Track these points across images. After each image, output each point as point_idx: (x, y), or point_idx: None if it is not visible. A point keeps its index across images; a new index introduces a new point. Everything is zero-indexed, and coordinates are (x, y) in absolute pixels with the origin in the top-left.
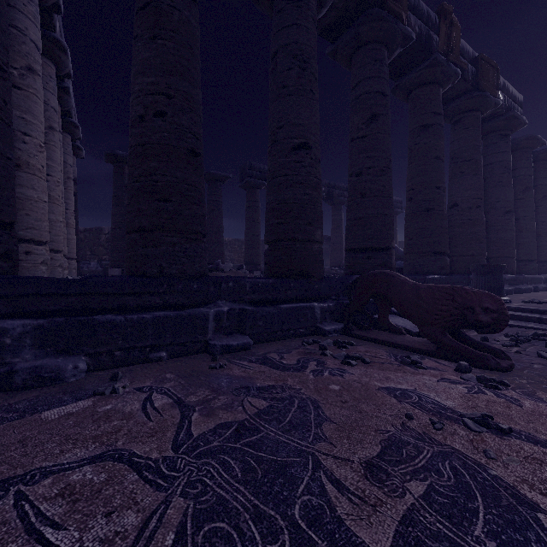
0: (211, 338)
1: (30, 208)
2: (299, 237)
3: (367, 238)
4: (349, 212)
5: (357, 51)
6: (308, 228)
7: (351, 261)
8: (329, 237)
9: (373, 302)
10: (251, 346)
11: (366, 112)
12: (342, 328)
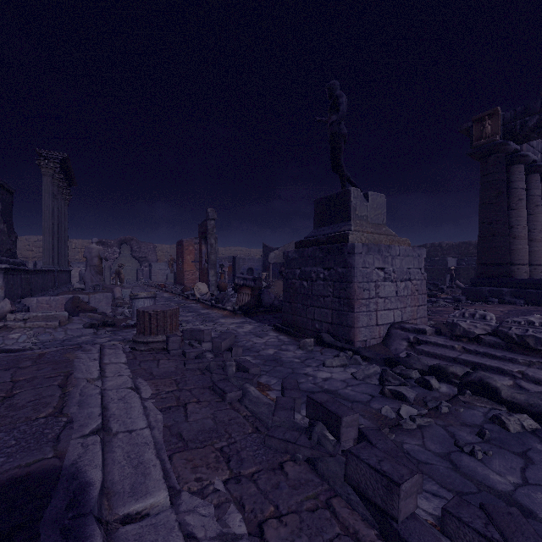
0: None
1: (519, 252)
2: None
3: None
4: None
5: None
6: None
7: None
8: None
9: None
10: None
11: None
12: None
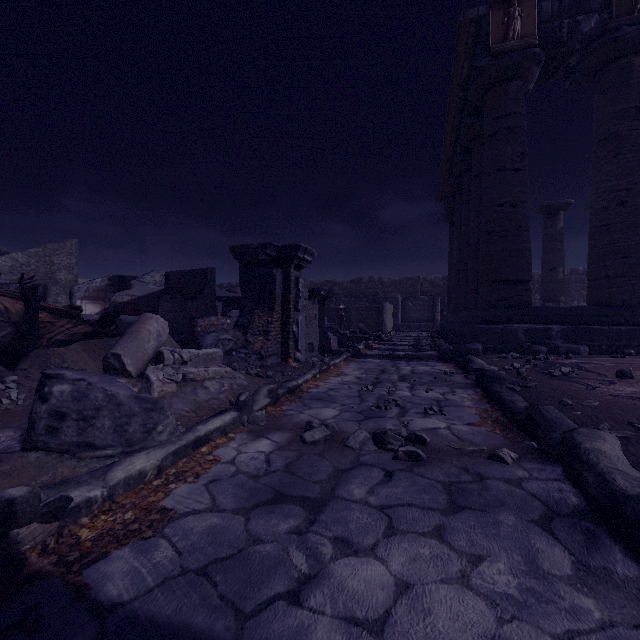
0: None
1: None
2: None
3: None
4: None
5: None
6: None
7: None
8: None
9: None
10: None
11: None
12: None
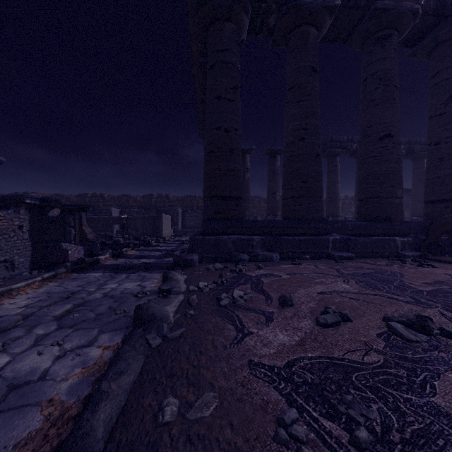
0: (330, 252)
1: None
2: (384, 195)
3: (445, 192)
4: (427, 173)
5: (435, 49)
6: (391, 189)
7: (429, 210)
8: (409, 189)
9: (449, 240)
10: (354, 258)
11: (444, 95)
12: (419, 255)
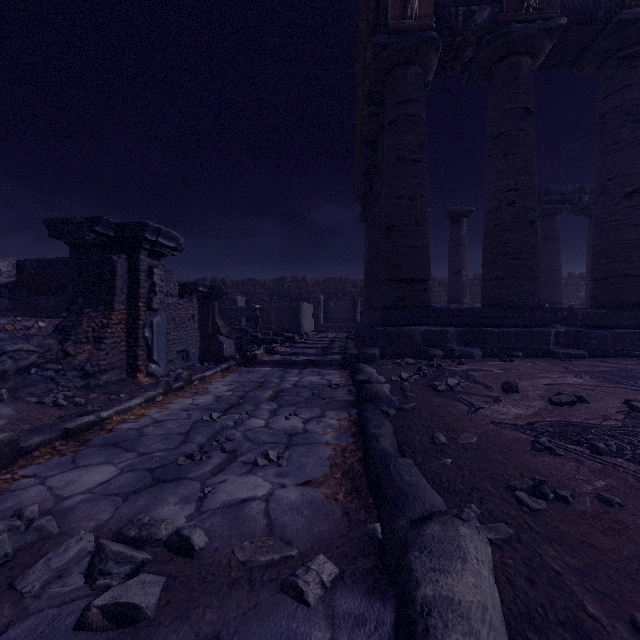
0: (551, 348)
1: None
2: (633, 273)
3: None
4: None
5: None
6: None
7: None
8: None
9: None
10: (587, 356)
11: None
12: None
